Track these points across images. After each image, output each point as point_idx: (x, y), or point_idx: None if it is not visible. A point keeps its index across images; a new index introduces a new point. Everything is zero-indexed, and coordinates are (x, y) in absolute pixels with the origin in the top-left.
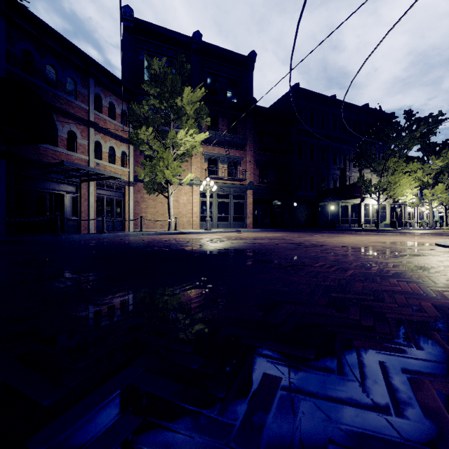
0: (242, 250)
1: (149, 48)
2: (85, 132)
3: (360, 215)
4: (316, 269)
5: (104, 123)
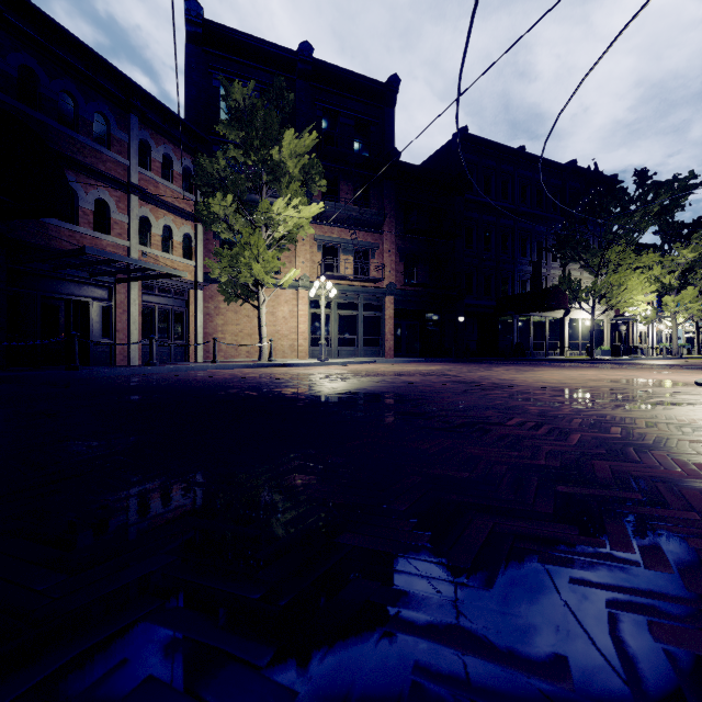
0: (379, 395)
1: (229, 69)
2: (124, 202)
3: (564, 336)
4: (513, 430)
5: (154, 187)
